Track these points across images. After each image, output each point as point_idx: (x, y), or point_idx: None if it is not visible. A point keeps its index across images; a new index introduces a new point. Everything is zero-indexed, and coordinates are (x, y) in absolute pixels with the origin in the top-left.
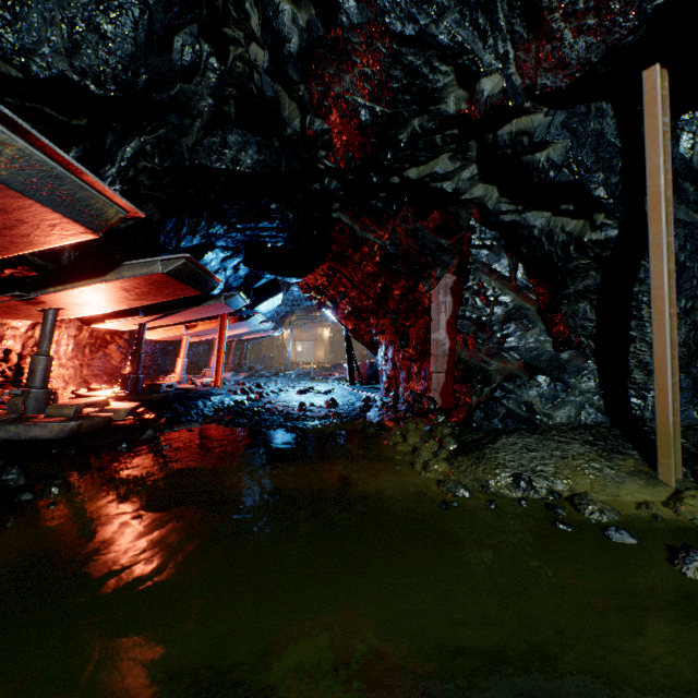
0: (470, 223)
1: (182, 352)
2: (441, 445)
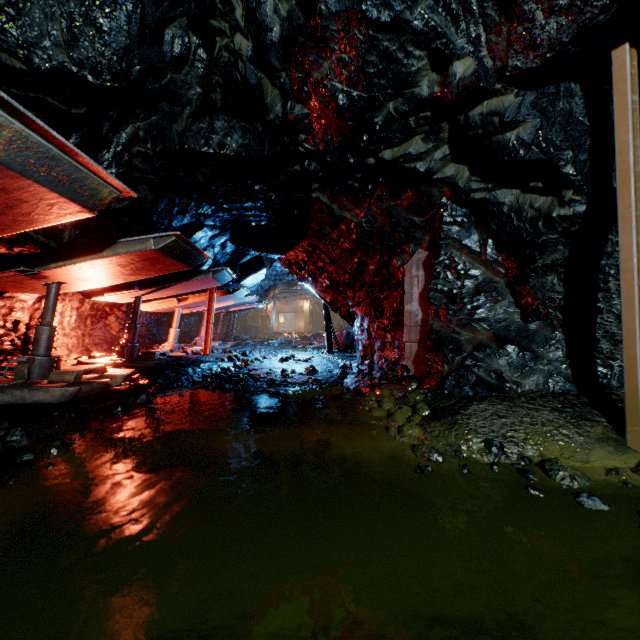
0: (442, 201)
1: (174, 323)
2: (414, 411)
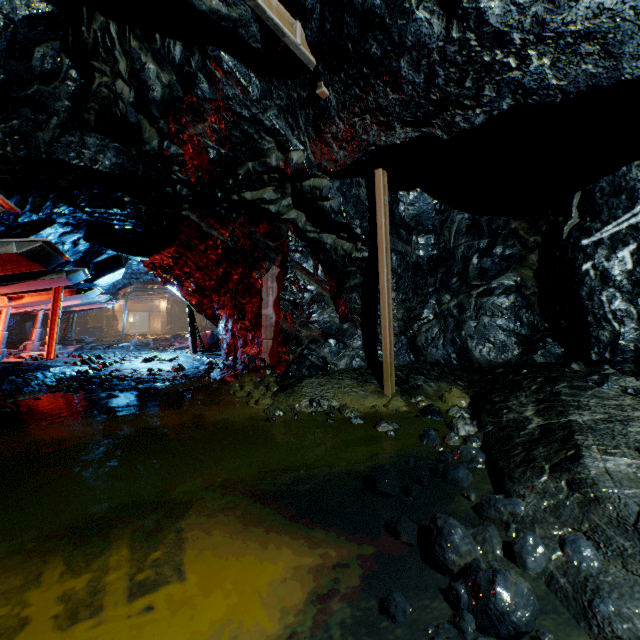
0: (289, 234)
1: (1, 325)
2: (268, 389)
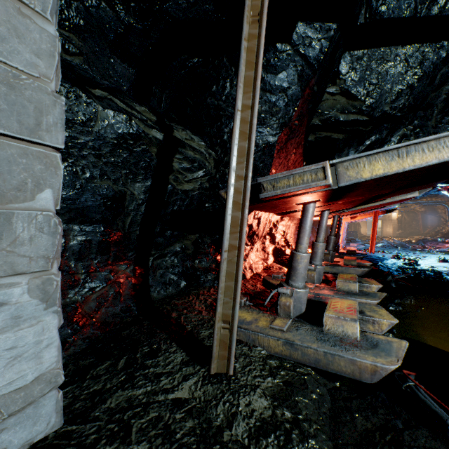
0: None
1: (341, 231)
2: None
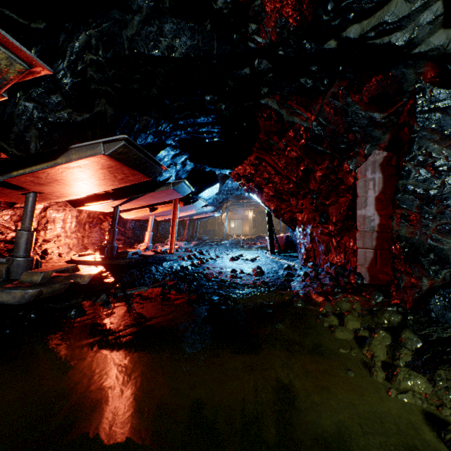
0: (417, 85)
1: (149, 228)
2: (397, 340)
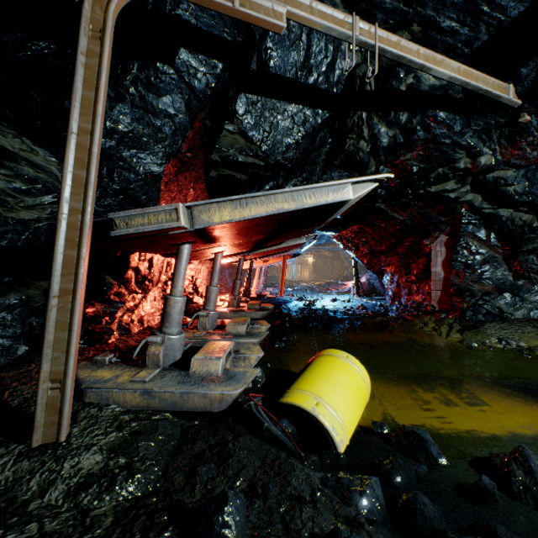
0: (462, 211)
1: (256, 276)
2: (451, 327)
